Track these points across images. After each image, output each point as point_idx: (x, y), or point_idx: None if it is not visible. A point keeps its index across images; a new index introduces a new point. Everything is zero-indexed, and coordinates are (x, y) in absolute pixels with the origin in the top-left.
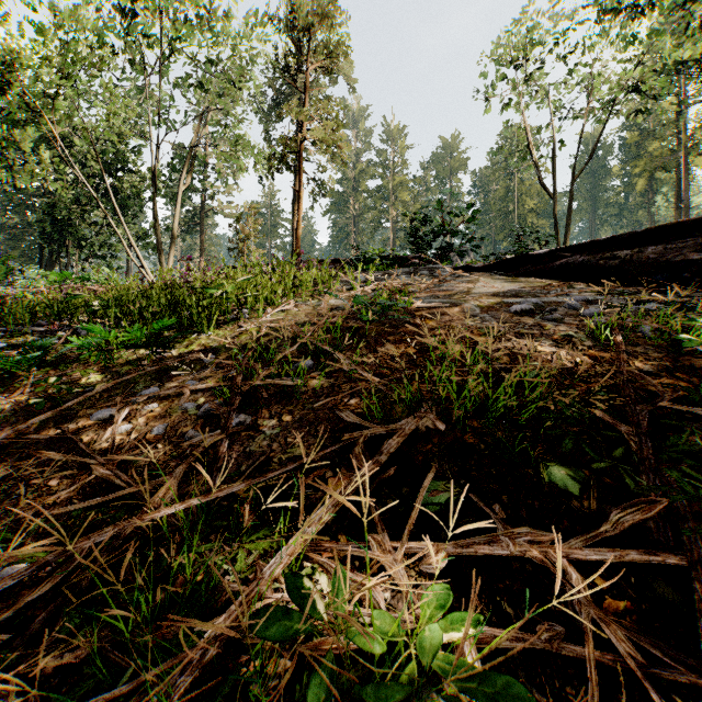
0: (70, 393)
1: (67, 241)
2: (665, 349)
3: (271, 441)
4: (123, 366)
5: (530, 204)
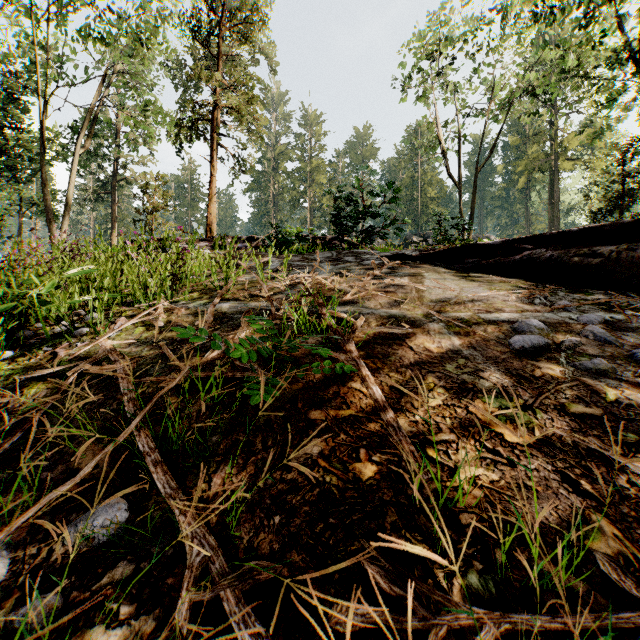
0: None
1: None
2: None
3: None
4: None
5: (431, 193)
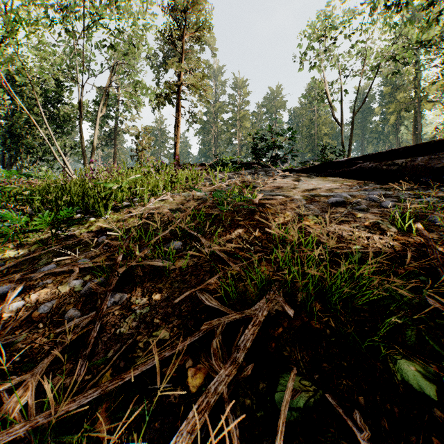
0: None
1: (21, 150)
2: None
3: (139, 322)
4: (34, 244)
5: (325, 130)
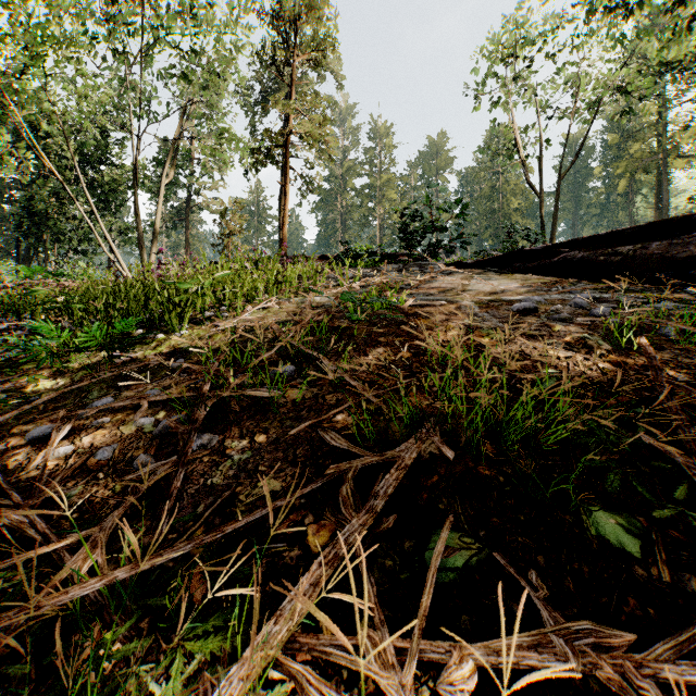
0: (6, 405)
1: (45, 236)
2: (695, 354)
3: (239, 470)
4: (79, 371)
5: (515, 203)
